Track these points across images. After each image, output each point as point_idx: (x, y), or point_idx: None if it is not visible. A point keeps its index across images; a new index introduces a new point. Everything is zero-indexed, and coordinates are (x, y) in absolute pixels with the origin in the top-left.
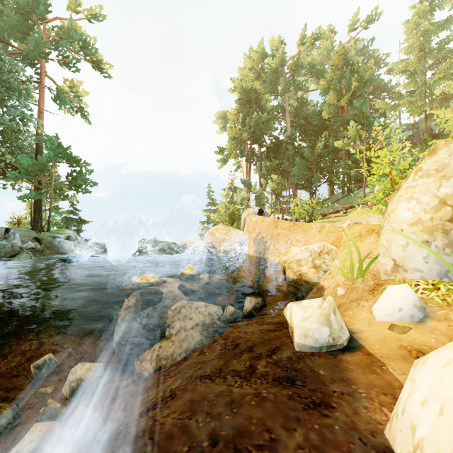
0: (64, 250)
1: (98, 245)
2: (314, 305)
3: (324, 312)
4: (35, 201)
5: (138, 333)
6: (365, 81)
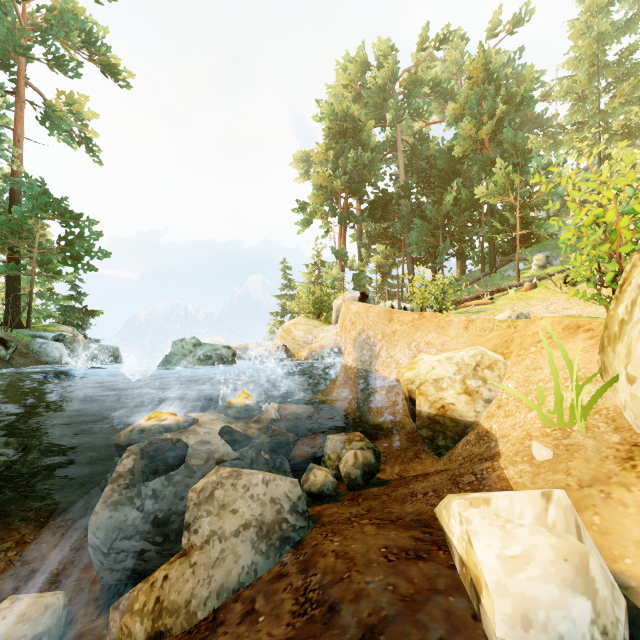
0: (50, 357)
1: (105, 350)
2: (525, 513)
3: (568, 548)
4: (8, 280)
5: (134, 531)
6: (518, 102)
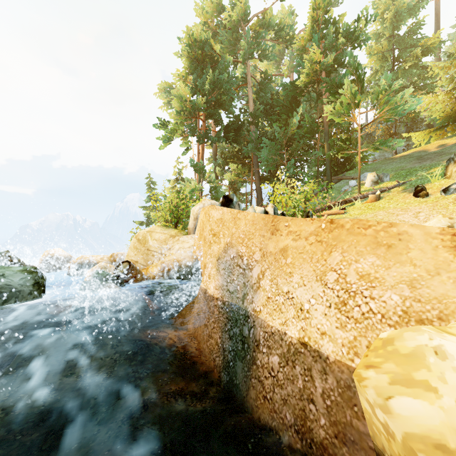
0: None
1: None
2: None
3: None
4: None
5: None
6: (356, 37)
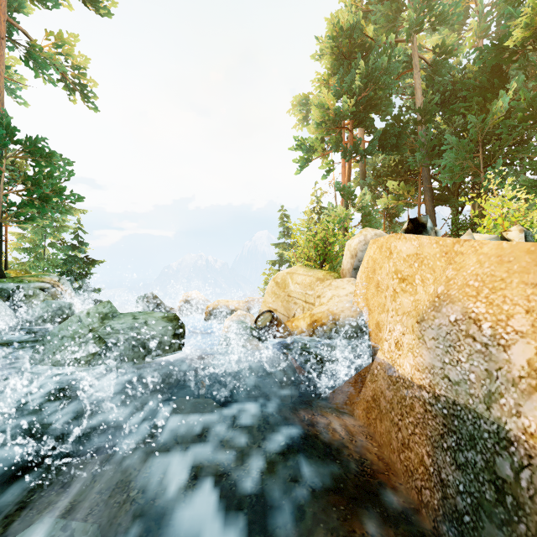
0: None
1: (49, 308)
2: None
3: None
4: None
5: None
6: None
